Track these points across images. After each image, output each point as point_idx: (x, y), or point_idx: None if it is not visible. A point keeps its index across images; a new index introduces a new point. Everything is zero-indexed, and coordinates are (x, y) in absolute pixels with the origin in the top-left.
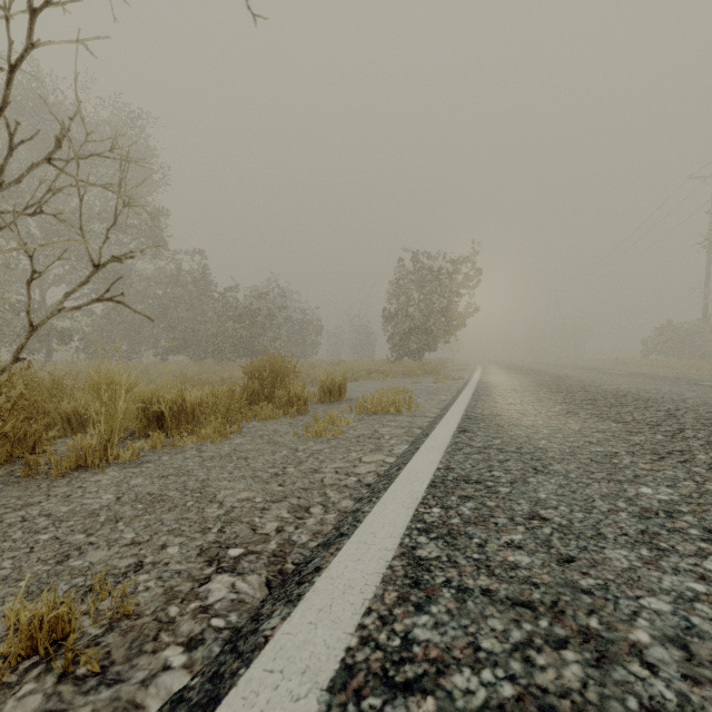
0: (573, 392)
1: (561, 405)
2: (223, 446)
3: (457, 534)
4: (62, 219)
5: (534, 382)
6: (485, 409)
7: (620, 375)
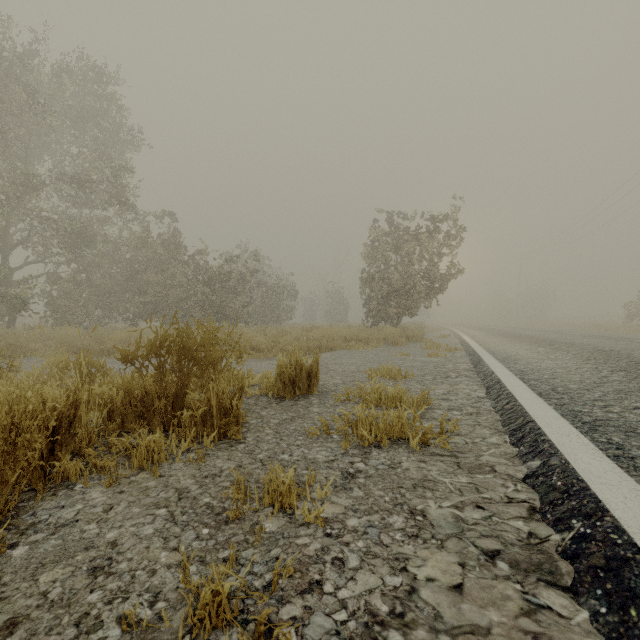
0: None
1: None
2: None
3: None
4: None
5: (589, 361)
6: None
7: None
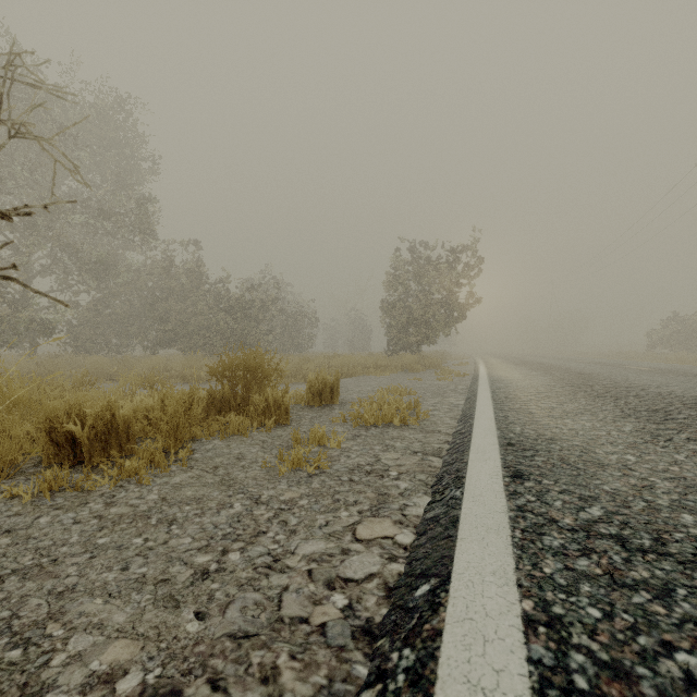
0: (621, 397)
1: (628, 421)
2: (149, 491)
3: None
4: None
5: (557, 381)
6: (525, 427)
7: (649, 372)
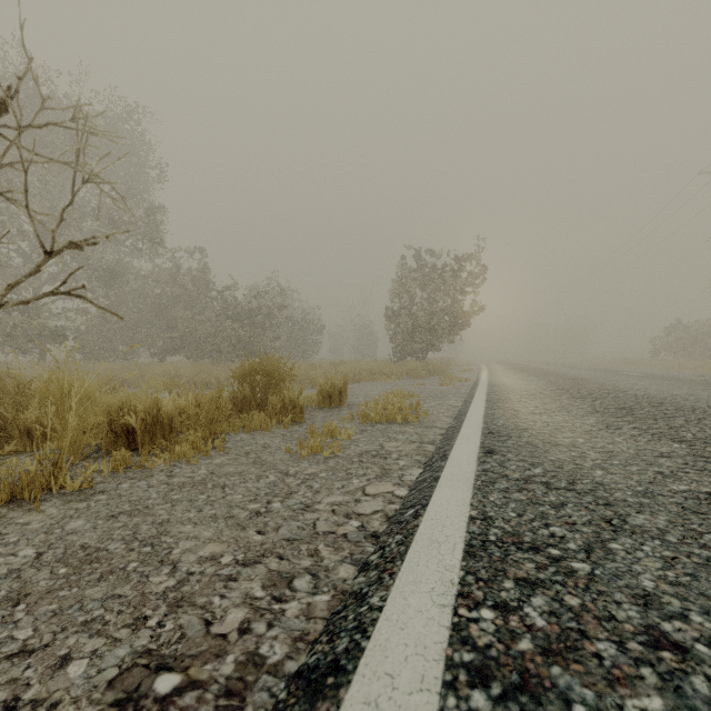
0: (599, 398)
1: (594, 416)
2: (199, 468)
3: (539, 687)
4: (12, 199)
5: (550, 385)
6: (507, 421)
7: (639, 377)
